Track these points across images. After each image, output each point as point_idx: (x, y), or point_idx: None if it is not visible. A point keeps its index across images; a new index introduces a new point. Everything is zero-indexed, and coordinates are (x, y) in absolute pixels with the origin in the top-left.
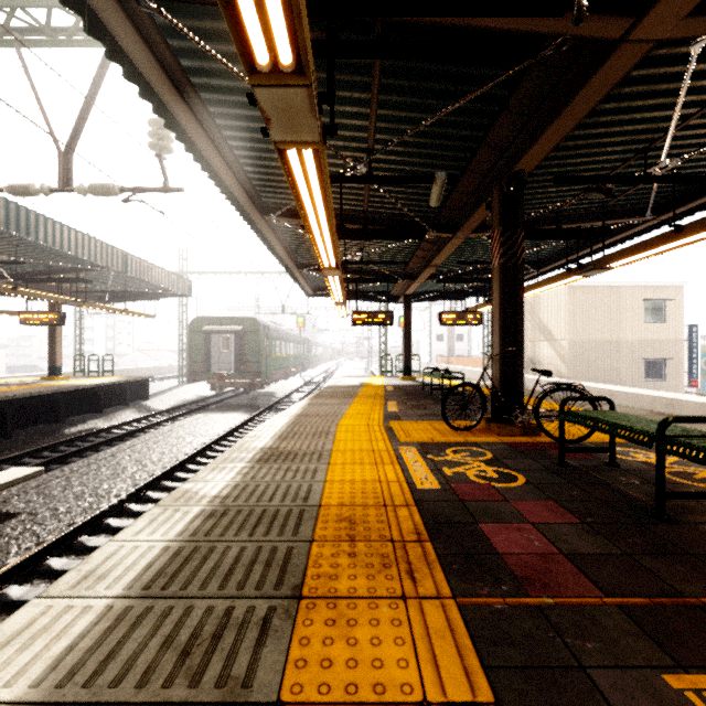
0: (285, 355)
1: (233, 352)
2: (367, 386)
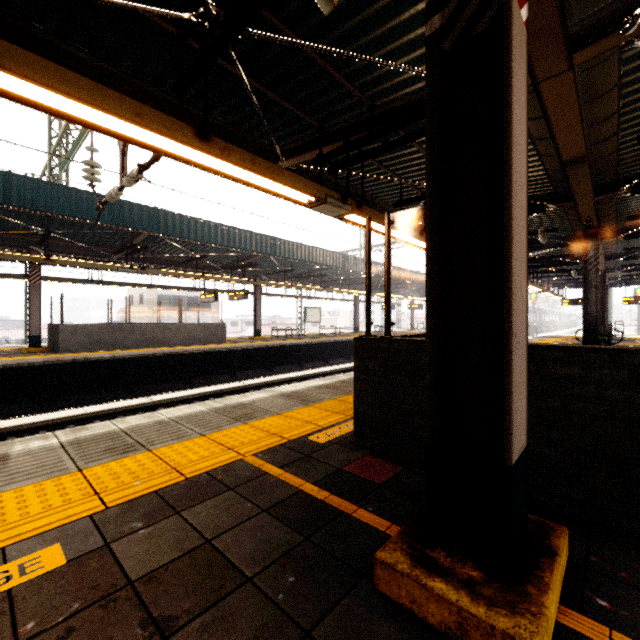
0: None
1: None
2: (569, 336)
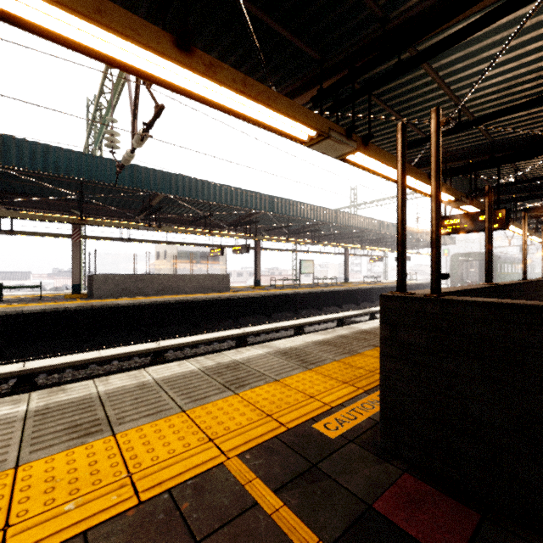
0: (510, 273)
1: (476, 271)
2: None
